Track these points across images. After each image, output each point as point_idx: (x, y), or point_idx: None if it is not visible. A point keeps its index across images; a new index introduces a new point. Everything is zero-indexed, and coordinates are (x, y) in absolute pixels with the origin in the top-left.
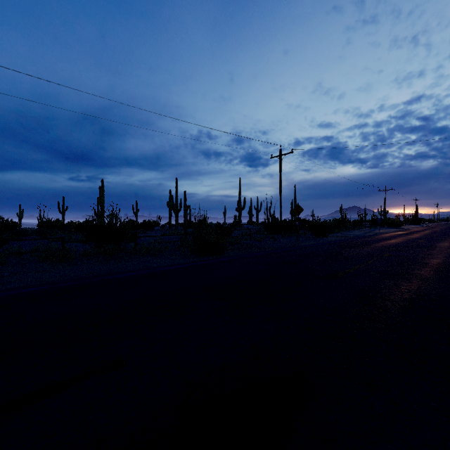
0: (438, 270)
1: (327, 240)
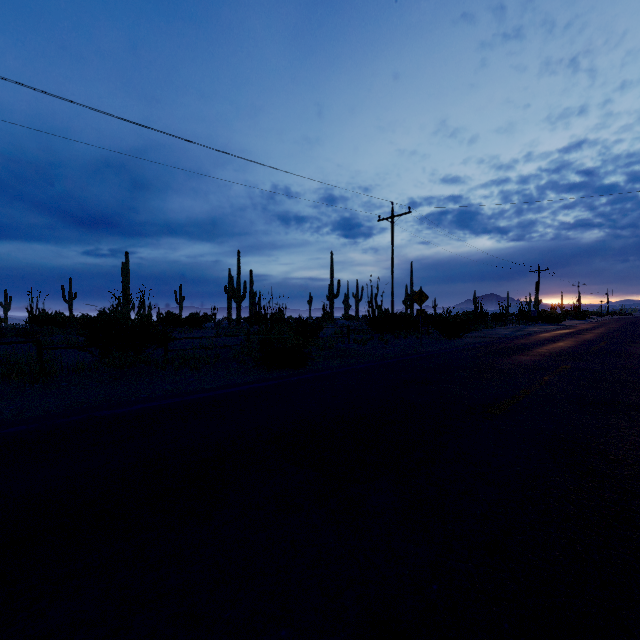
0: None
1: (462, 342)
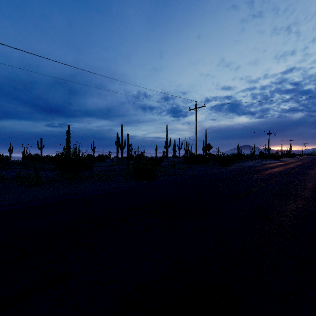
0: (314, 191)
1: (229, 168)
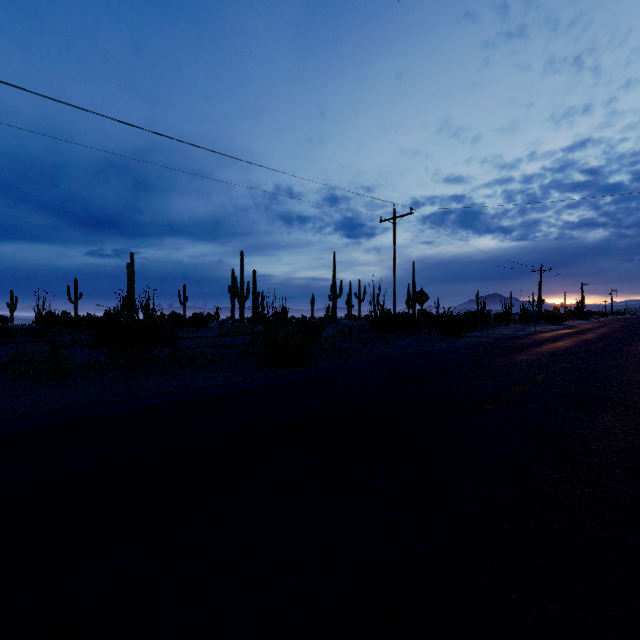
0: None
1: (463, 342)
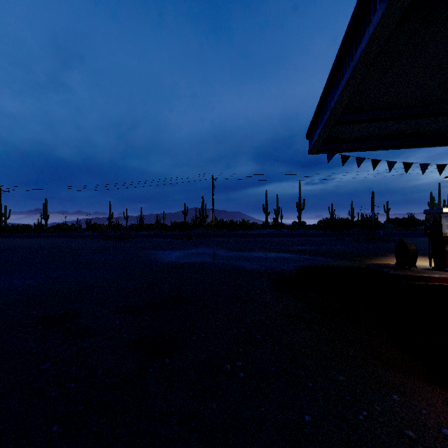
0: None
1: None
